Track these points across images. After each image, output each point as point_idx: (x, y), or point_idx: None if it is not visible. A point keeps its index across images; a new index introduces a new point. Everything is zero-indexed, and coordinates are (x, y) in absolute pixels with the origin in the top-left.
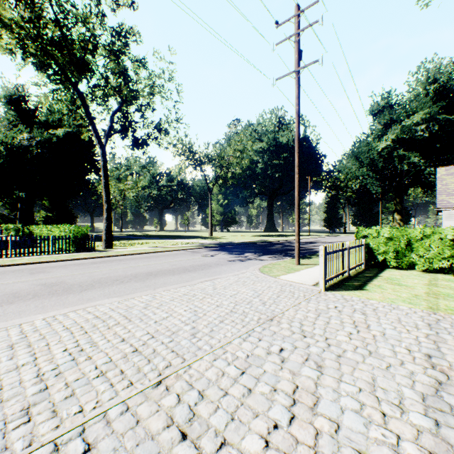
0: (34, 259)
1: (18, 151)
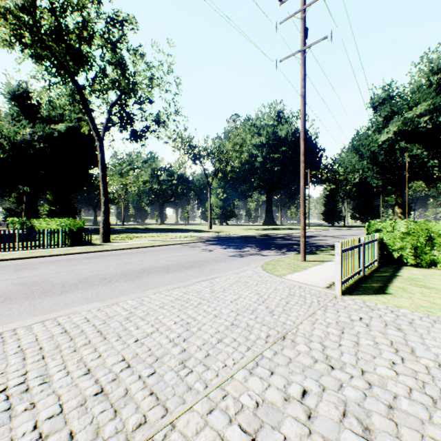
0: (26, 254)
1: (20, 146)
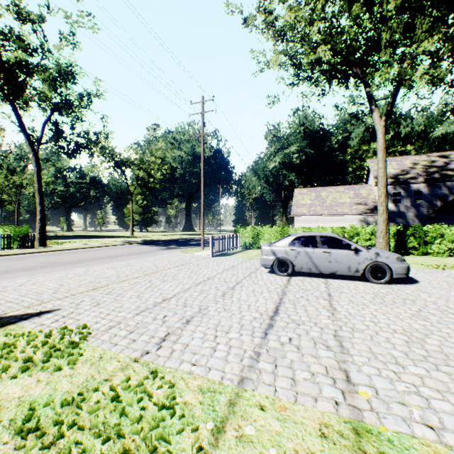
0: None
1: None
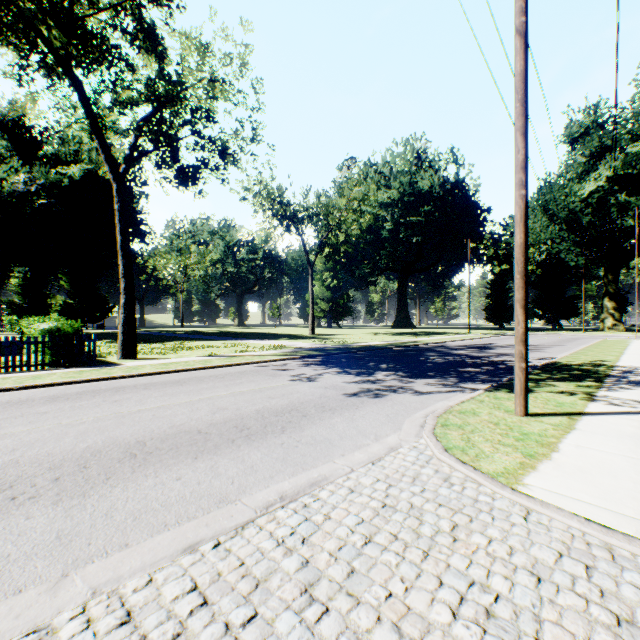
0: None
1: (7, 200)
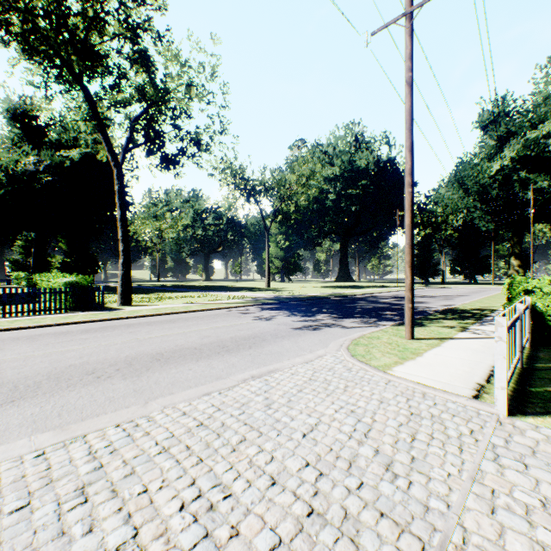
0: (1, 325)
1: (20, 178)
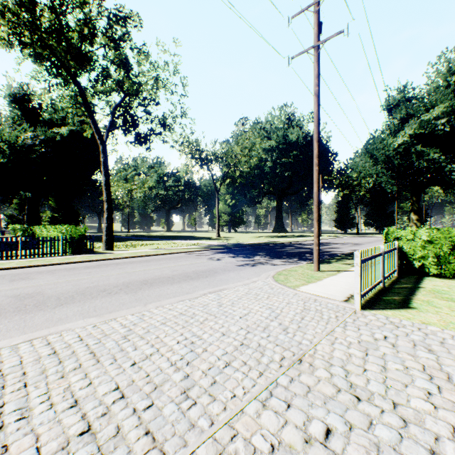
0: (23, 263)
1: (21, 150)
